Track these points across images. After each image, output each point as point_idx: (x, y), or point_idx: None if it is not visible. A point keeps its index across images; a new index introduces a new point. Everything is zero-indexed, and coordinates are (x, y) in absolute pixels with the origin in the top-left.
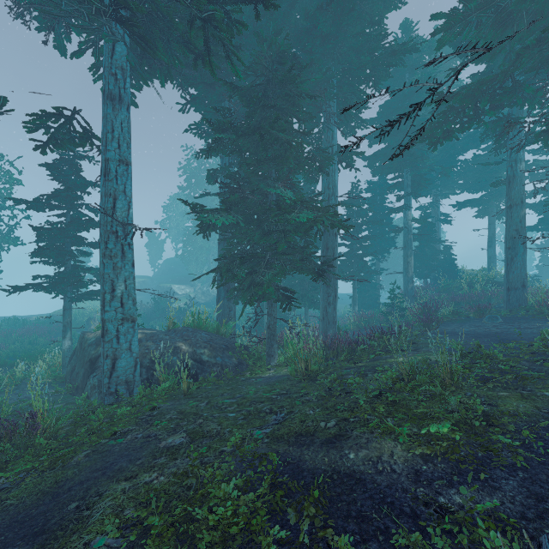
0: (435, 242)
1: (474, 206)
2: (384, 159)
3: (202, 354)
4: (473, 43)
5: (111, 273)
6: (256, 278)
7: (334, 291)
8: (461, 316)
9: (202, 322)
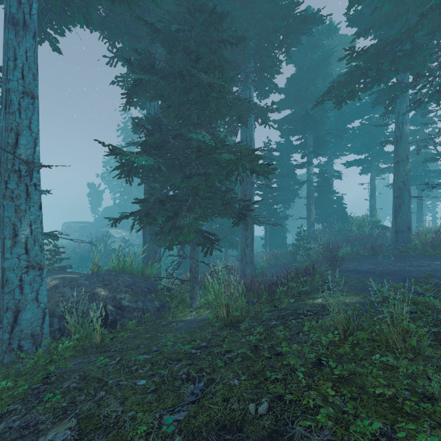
0: (330, 193)
1: (360, 165)
2: (291, 122)
3: (122, 299)
4: (380, 6)
5: (12, 216)
6: (177, 222)
7: (251, 234)
8: (358, 254)
9: (127, 265)
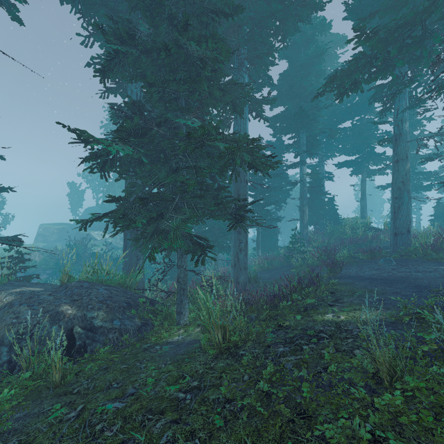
0: (323, 194)
1: (351, 166)
2: (284, 120)
3: (95, 319)
4: None
5: None
6: (162, 224)
7: (245, 237)
8: (357, 258)
9: (103, 275)
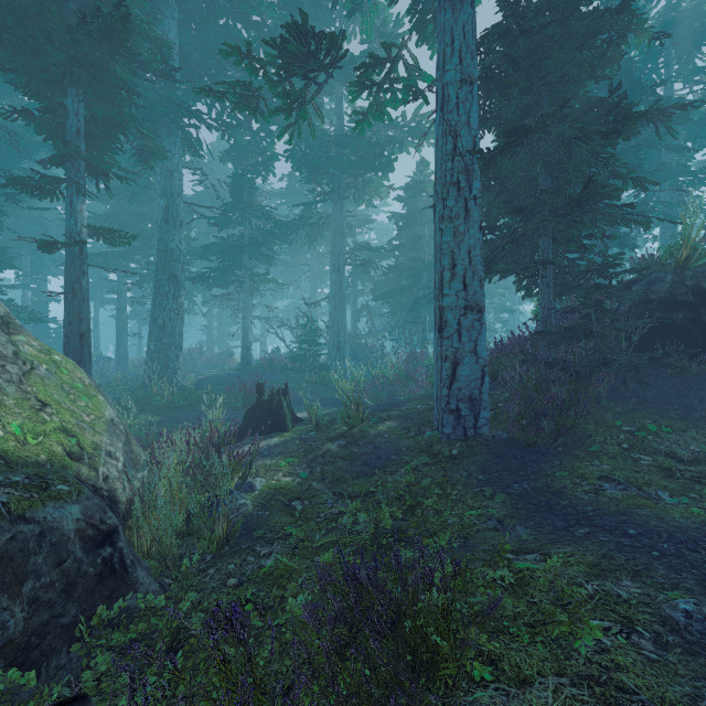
0: (49, 320)
1: None
2: None
3: None
4: None
5: None
6: None
7: None
8: None
9: None
